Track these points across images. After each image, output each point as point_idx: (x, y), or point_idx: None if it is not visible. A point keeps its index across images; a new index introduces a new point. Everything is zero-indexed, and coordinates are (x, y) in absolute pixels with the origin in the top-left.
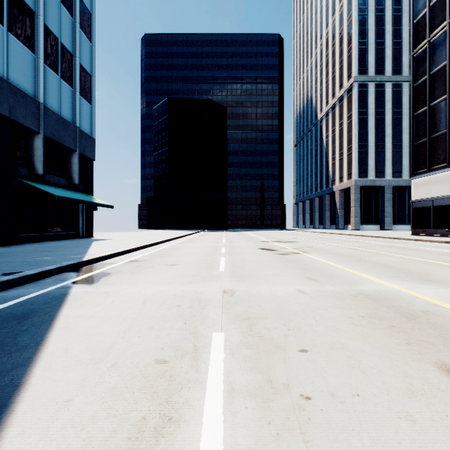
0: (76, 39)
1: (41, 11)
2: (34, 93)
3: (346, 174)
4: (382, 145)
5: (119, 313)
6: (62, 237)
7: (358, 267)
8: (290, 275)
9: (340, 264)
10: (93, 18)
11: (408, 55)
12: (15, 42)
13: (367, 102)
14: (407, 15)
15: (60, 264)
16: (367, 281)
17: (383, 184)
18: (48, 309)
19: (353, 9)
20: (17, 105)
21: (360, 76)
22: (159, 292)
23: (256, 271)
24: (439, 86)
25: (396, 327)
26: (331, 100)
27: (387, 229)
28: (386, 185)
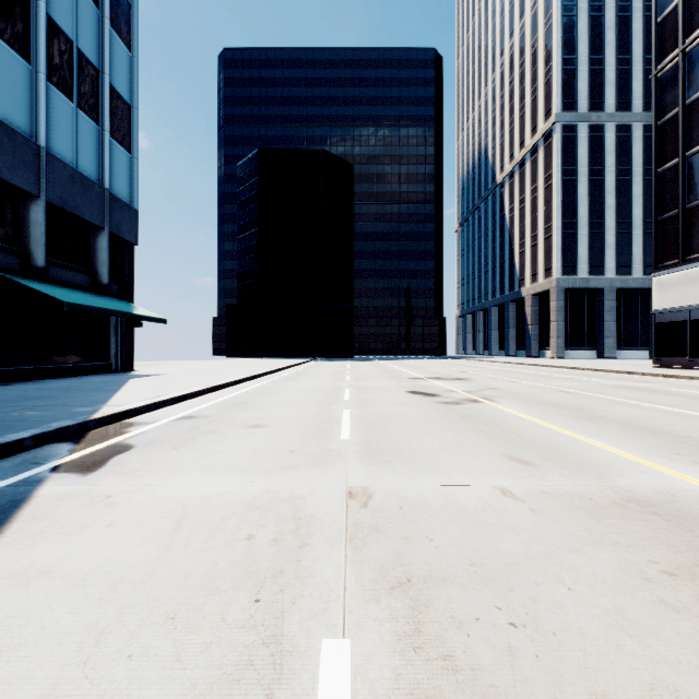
0: (105, 45)
1: None
2: (29, 129)
3: (543, 270)
4: (601, 224)
5: (110, 561)
6: (81, 371)
7: (595, 431)
8: (474, 450)
9: (560, 425)
10: (135, 12)
11: (641, 80)
12: None
13: (576, 154)
14: (640, 17)
15: (44, 426)
16: (629, 466)
17: (602, 285)
18: None
19: (553, 7)
20: None
21: (565, 113)
22: (215, 496)
23: (410, 441)
24: None
25: None
26: (518, 152)
27: (608, 357)
28: (606, 287)
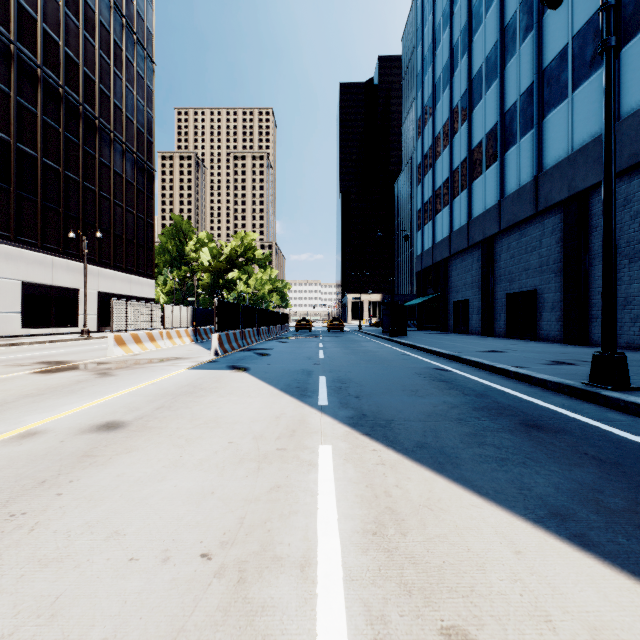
0: None
1: None
2: None
3: None
4: None
5: None
6: None
7: None
8: None
9: None
10: None
11: None
12: None
13: None
14: None
15: None
16: None
17: None
18: None
19: None
20: None
21: None
22: None
23: None
24: None
25: None
26: None
27: None
28: None
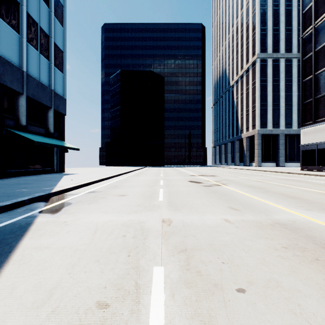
0: (52, 24)
1: (25, 2)
2: (19, 64)
3: (251, 125)
4: (278, 104)
5: (71, 244)
6: (41, 172)
7: (268, 197)
8: (215, 205)
9: (254, 195)
10: (65, 9)
11: (296, 38)
12: (4, 25)
13: (266, 72)
14: (296, 9)
15: (32, 195)
16: (279, 211)
17: (278, 133)
18: (10, 239)
19: (256, 5)
20: (6, 73)
21: (261, 53)
22: (108, 222)
23: (188, 201)
24: (321, 59)
25: (320, 260)
26: (240, 71)
27: (281, 166)
28: (280, 134)
